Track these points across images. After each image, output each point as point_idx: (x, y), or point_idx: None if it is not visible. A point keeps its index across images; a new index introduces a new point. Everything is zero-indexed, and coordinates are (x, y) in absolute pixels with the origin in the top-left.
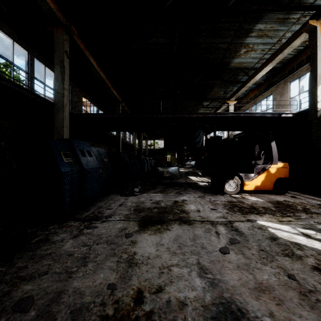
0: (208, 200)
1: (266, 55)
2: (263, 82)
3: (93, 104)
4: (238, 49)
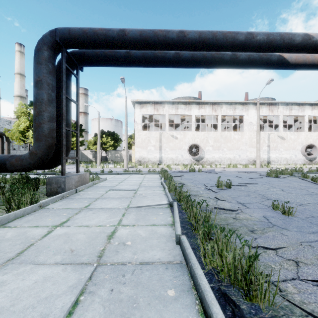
0: None
1: None
2: None
3: None
4: None
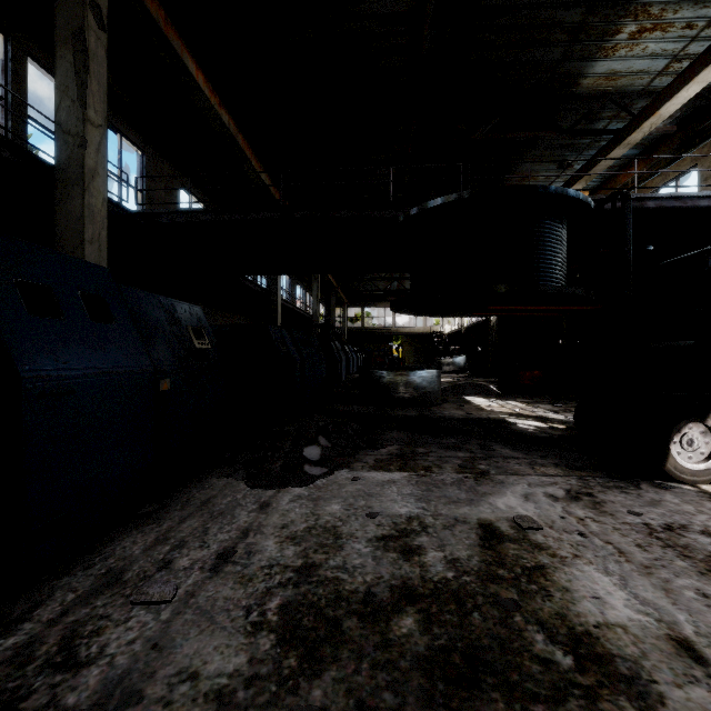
0: (640, 528)
1: (695, 45)
2: (665, 137)
3: (189, 181)
4: (613, 27)
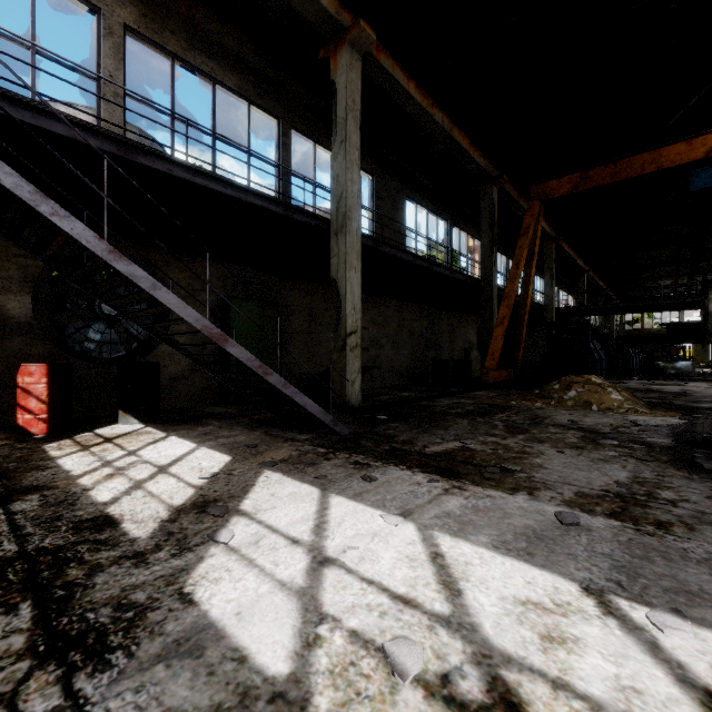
0: None
1: None
2: None
3: (573, 297)
4: None
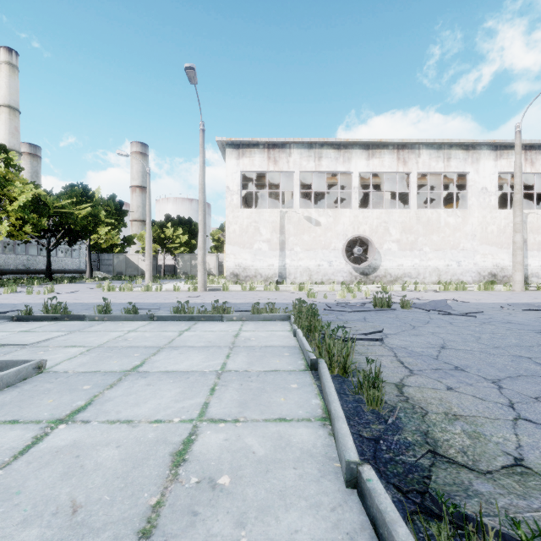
0: None
1: None
2: None
3: None
4: None
